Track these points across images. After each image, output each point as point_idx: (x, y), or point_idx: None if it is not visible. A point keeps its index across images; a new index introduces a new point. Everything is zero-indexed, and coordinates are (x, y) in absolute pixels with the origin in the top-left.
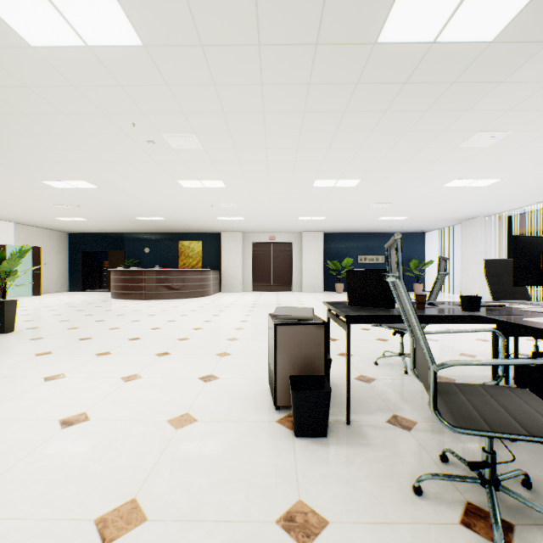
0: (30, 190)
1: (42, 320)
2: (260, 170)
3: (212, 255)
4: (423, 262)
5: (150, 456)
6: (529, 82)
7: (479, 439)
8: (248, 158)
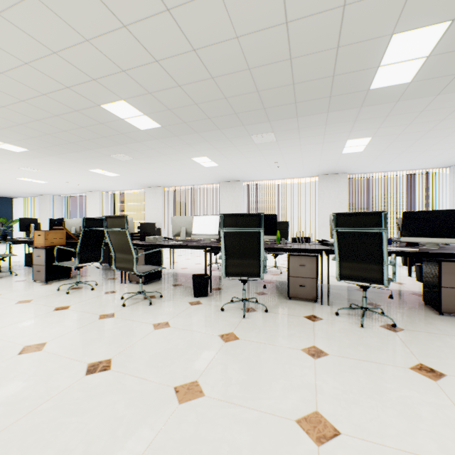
0: None
1: None
2: None
3: None
4: (12, 220)
5: None
6: (39, 162)
7: (5, 272)
8: None
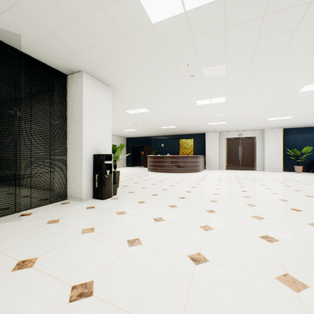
0: (118, 116)
1: (126, 181)
2: (259, 84)
3: (199, 147)
4: None
5: None
6: None
7: None
8: (255, 76)
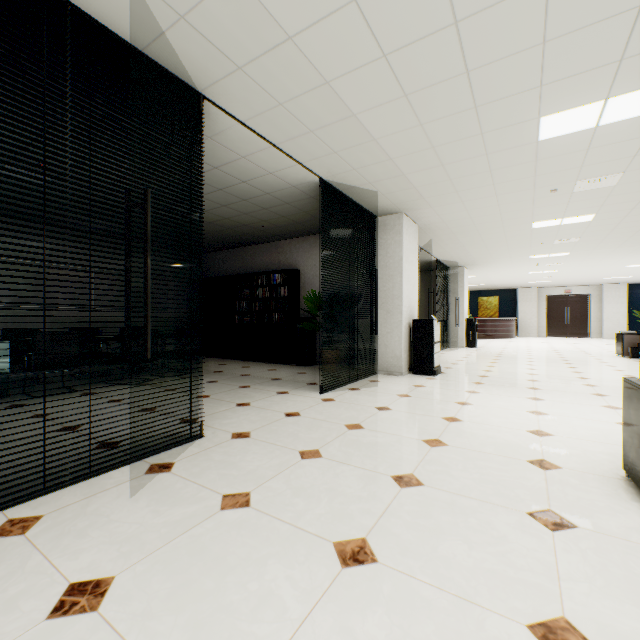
0: None
1: None
2: (588, 266)
3: (507, 307)
4: None
5: (592, 357)
6: None
7: None
8: (584, 264)
